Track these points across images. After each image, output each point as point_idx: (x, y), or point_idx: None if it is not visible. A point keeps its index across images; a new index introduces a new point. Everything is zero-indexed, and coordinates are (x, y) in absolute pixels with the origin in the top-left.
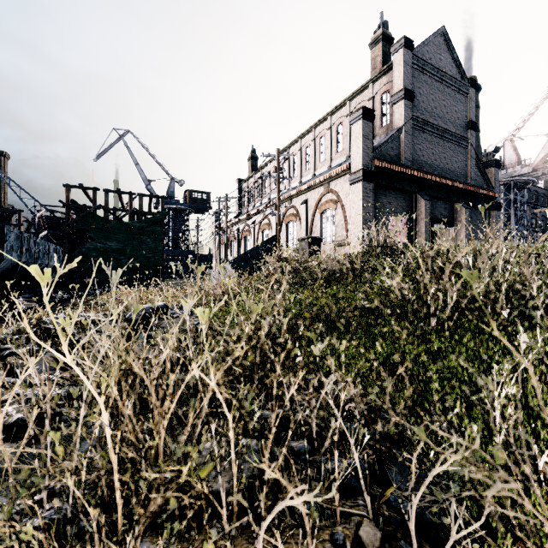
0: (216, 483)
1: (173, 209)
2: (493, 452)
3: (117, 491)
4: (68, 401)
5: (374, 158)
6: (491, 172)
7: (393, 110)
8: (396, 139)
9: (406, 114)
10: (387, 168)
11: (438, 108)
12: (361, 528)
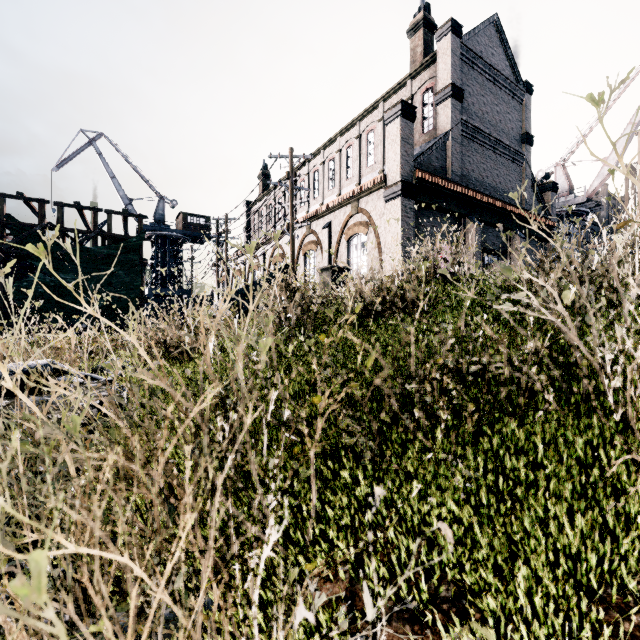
0: None
1: (162, 236)
2: None
3: None
4: None
5: (415, 169)
6: (547, 197)
7: (437, 112)
8: (441, 148)
9: (453, 116)
10: (431, 182)
11: (490, 114)
12: None
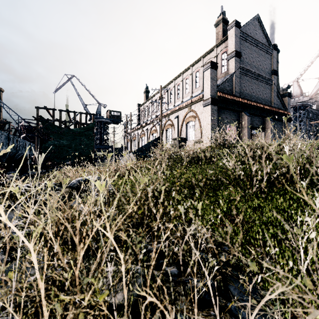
0: (111, 302)
1: (100, 121)
2: (303, 280)
3: (44, 307)
4: (26, 238)
5: (217, 91)
6: (285, 100)
7: (228, 63)
8: (230, 80)
9: (236, 65)
10: (225, 97)
11: (255, 62)
12: None
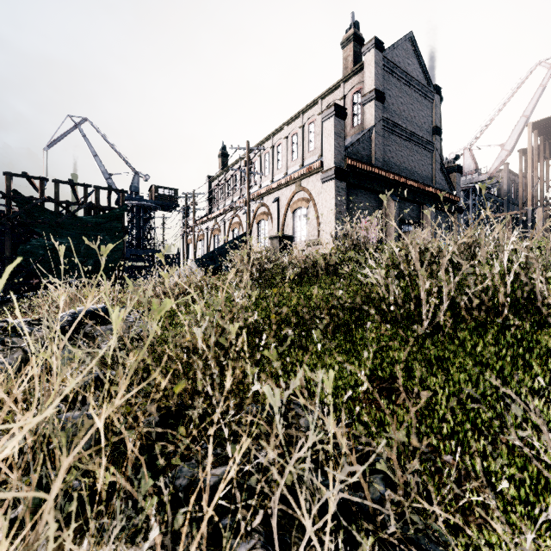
0: None
1: (137, 205)
2: None
3: None
4: None
5: (346, 157)
6: (453, 177)
7: (364, 111)
8: (367, 140)
9: (376, 114)
10: (359, 167)
11: (407, 111)
12: None
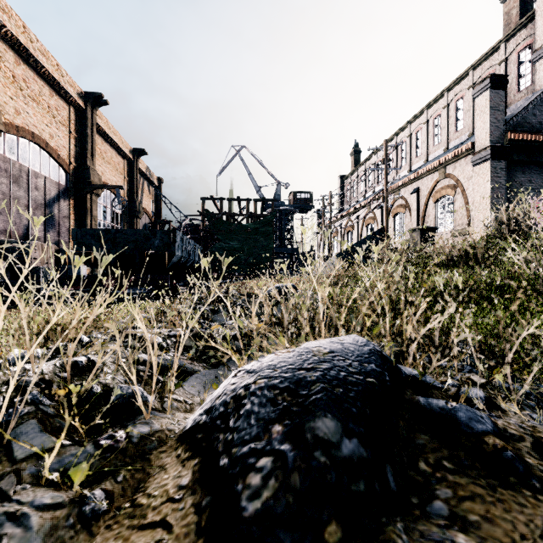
0: (379, 342)
1: (279, 210)
2: None
3: None
4: None
5: (507, 131)
6: None
7: (536, 69)
8: (539, 103)
9: None
10: (526, 140)
11: None
12: (472, 376)
